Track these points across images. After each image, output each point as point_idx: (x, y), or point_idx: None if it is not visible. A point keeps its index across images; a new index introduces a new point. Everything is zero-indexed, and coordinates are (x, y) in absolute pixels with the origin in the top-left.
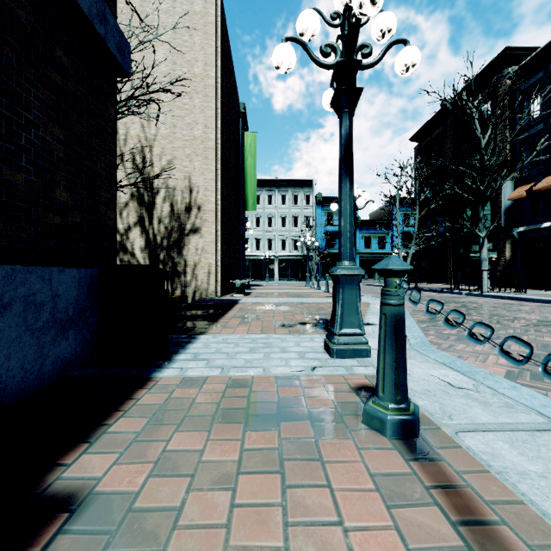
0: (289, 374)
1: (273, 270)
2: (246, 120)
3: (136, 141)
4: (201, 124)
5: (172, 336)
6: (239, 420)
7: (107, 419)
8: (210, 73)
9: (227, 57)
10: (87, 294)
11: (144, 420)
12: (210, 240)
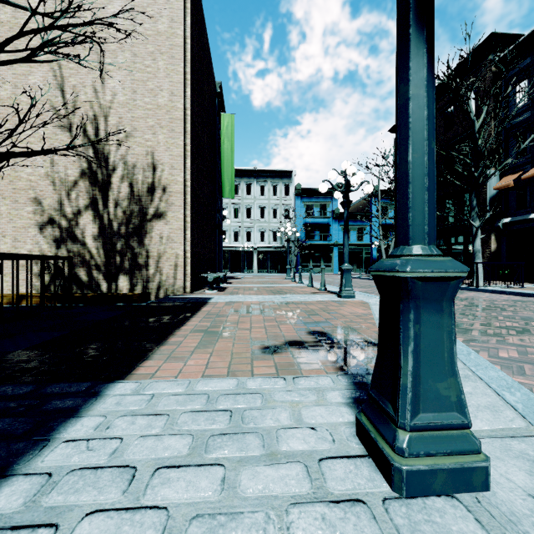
0: None
1: (252, 262)
2: (223, 103)
3: (87, 108)
4: (166, 90)
5: (59, 387)
6: None
7: None
8: (177, 31)
9: (199, 21)
10: None
11: None
12: (177, 227)
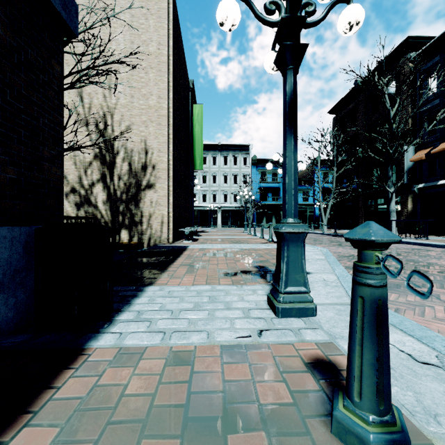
0: (235, 341)
1: (217, 219)
2: (194, 95)
3: (99, 109)
4: (155, 95)
5: (120, 288)
6: (176, 426)
7: (8, 427)
8: (163, 51)
9: (178, 39)
10: (22, 253)
11: (55, 428)
12: (163, 194)
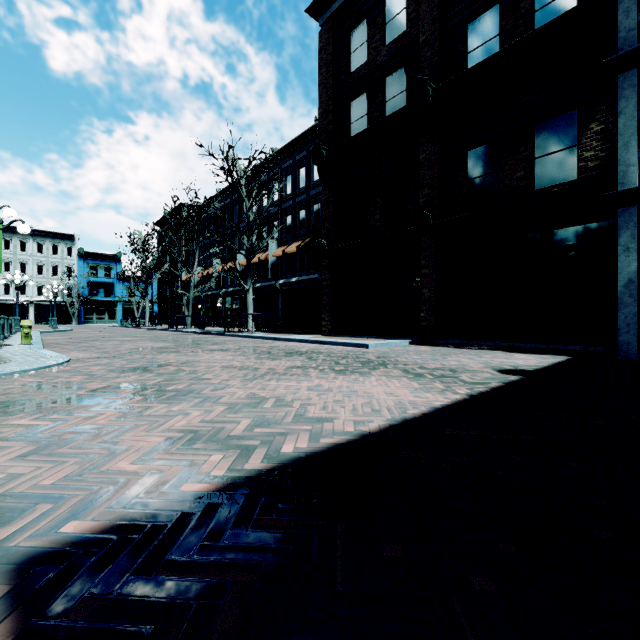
0: None
1: (27, 315)
2: None
3: None
4: None
5: None
6: None
7: None
8: None
9: None
10: None
11: None
12: None
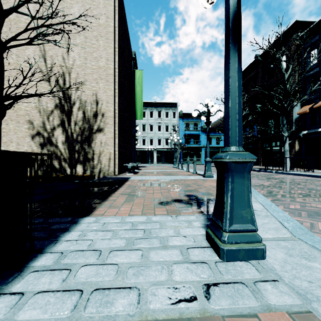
0: (176, 311)
1: (153, 157)
2: (136, 63)
3: (59, 68)
4: (104, 58)
5: (56, 219)
6: None
7: None
8: (110, 23)
9: (123, 16)
10: None
11: None
12: (110, 137)
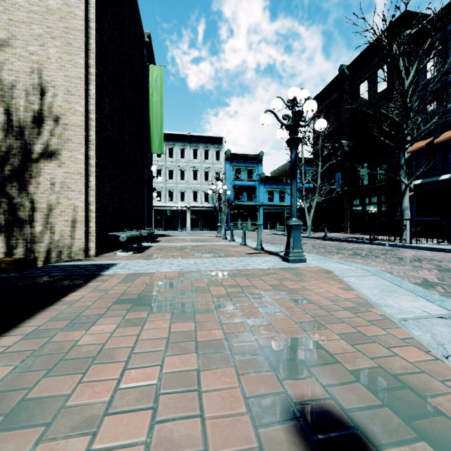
0: None
1: (185, 220)
2: (153, 57)
3: None
4: None
5: None
6: None
7: None
8: None
9: None
10: None
11: None
12: (75, 171)
